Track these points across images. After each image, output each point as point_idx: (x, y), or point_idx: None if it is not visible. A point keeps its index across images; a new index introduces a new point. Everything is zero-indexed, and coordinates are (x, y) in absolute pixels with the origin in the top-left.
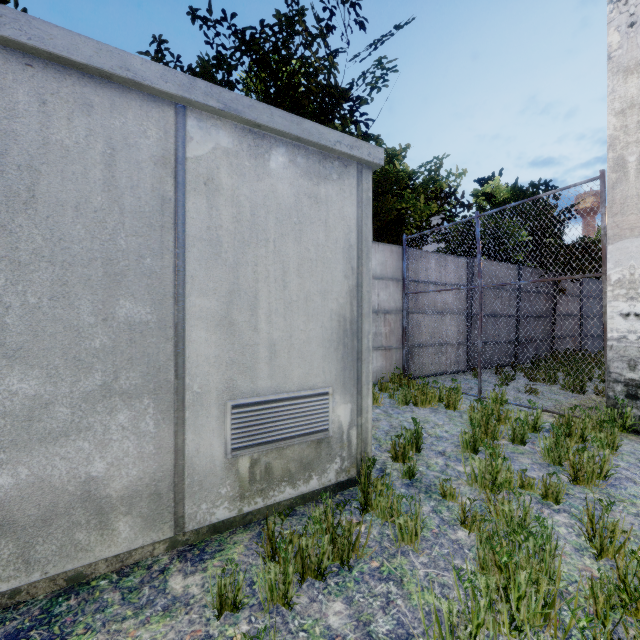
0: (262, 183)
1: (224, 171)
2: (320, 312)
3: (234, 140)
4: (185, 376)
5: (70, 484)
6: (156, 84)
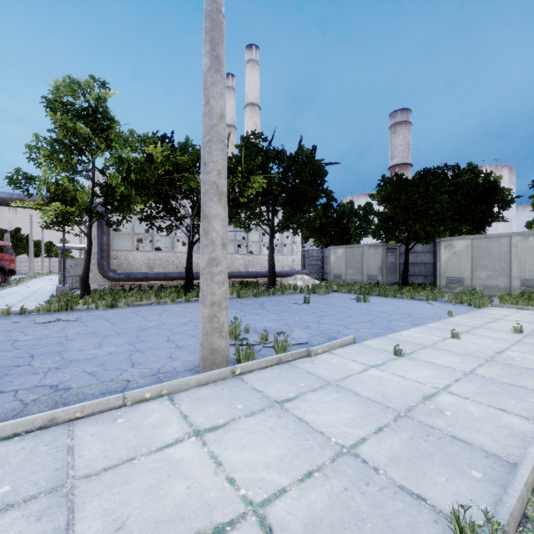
0: (527, 243)
1: (518, 243)
2: None
3: (520, 238)
4: (511, 274)
5: (495, 285)
6: (506, 235)
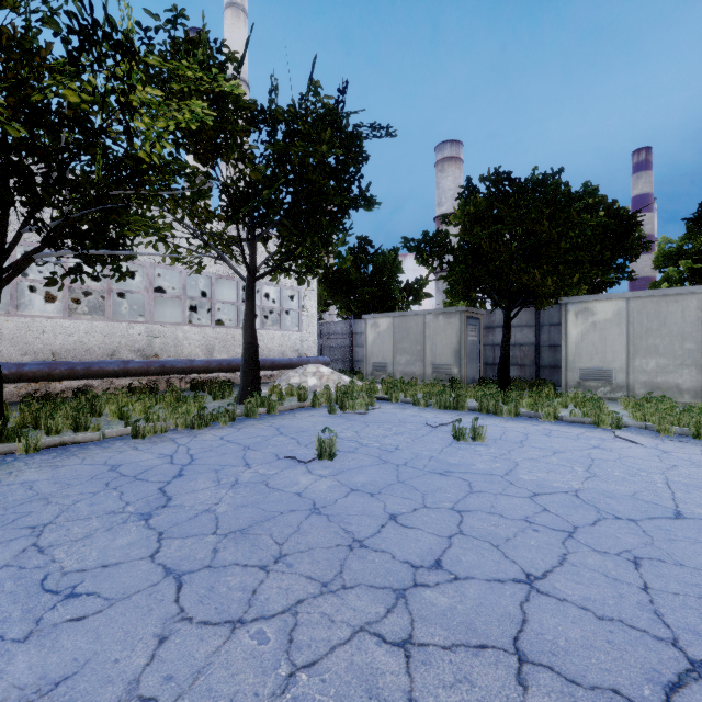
0: None
1: None
2: None
3: None
4: None
5: (672, 383)
6: (695, 291)
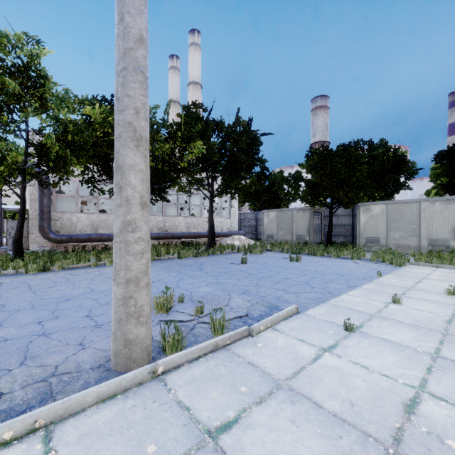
0: (433, 208)
1: (426, 208)
2: (447, 226)
3: (428, 203)
4: (420, 234)
5: (406, 244)
6: (416, 201)
